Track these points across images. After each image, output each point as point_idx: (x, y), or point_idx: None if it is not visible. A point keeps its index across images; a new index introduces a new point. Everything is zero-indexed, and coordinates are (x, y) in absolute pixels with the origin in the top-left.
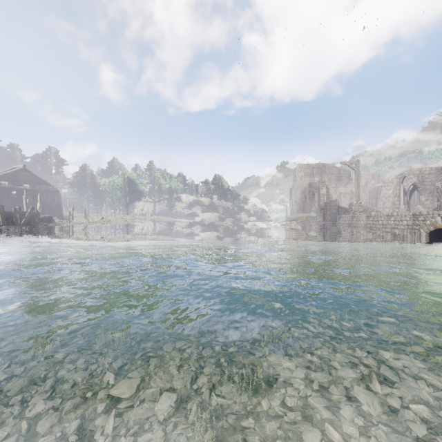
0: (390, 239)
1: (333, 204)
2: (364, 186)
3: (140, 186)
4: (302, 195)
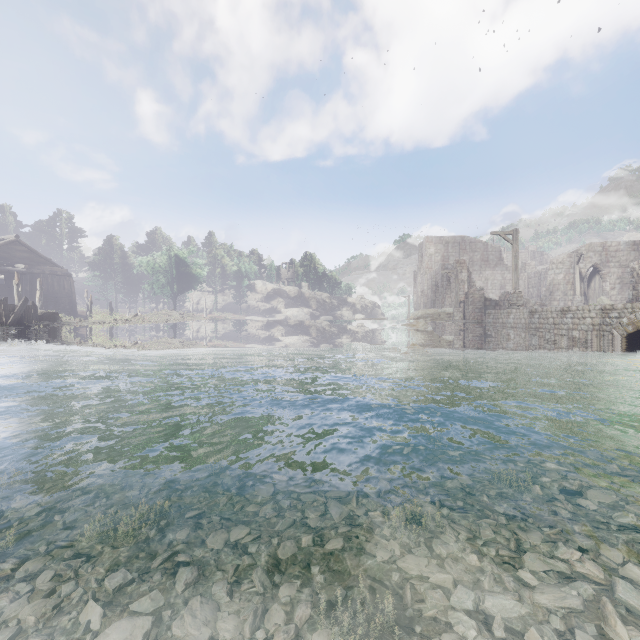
0: (566, 345)
1: (477, 295)
2: (522, 269)
3: (194, 267)
4: (432, 282)
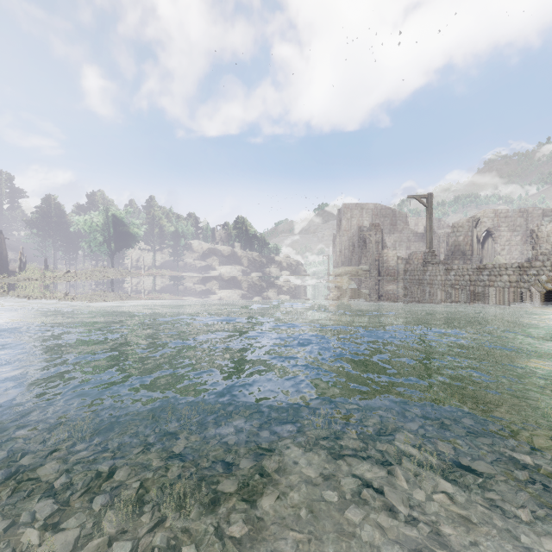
0: (484, 301)
1: (391, 254)
2: (424, 232)
3: (131, 227)
4: (350, 243)
